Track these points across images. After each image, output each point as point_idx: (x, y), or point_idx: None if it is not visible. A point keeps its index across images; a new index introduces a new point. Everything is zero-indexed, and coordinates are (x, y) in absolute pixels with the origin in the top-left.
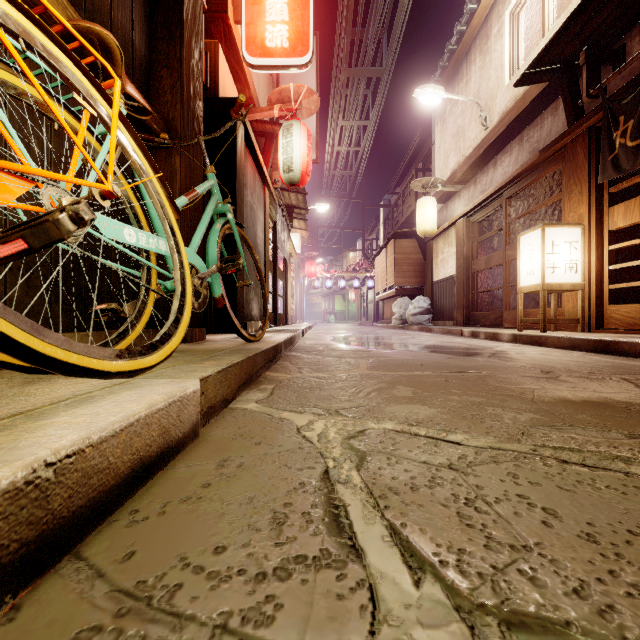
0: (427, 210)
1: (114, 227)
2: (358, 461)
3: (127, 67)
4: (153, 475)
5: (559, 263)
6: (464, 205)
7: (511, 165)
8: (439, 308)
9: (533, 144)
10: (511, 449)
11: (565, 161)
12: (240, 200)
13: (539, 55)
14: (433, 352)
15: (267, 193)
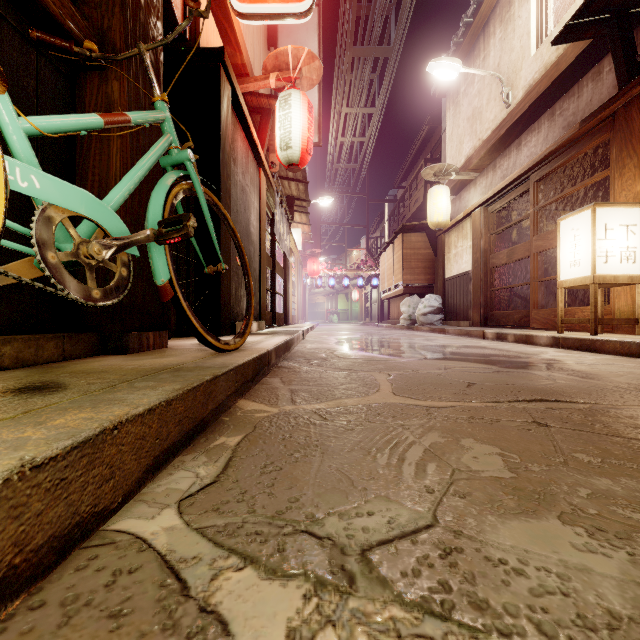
0: (440, 200)
1: None
2: None
3: None
4: None
5: (613, 251)
6: (481, 194)
7: (539, 144)
8: (452, 307)
9: (568, 117)
10: None
11: (615, 130)
12: (226, 175)
13: None
14: (468, 361)
15: (263, 177)
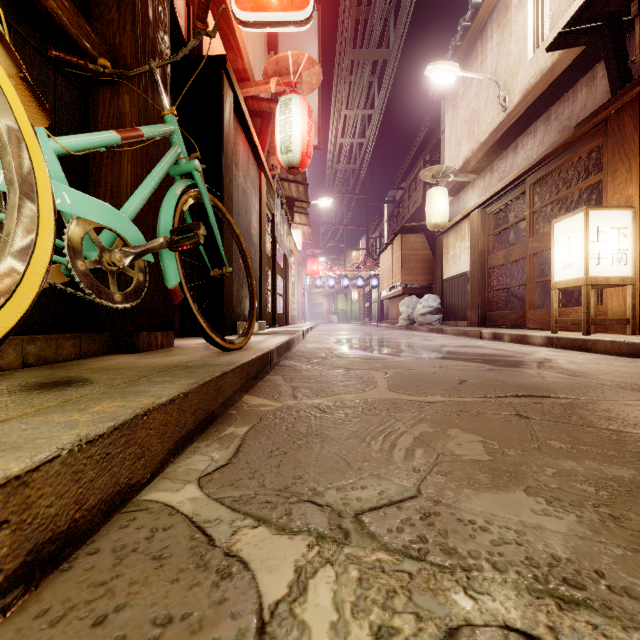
0: (438, 201)
1: None
2: None
3: None
4: None
5: (605, 253)
6: (478, 196)
7: (535, 147)
8: (450, 307)
9: (563, 121)
10: None
11: (608, 135)
12: (228, 179)
13: (580, 8)
14: (463, 360)
15: (264, 179)
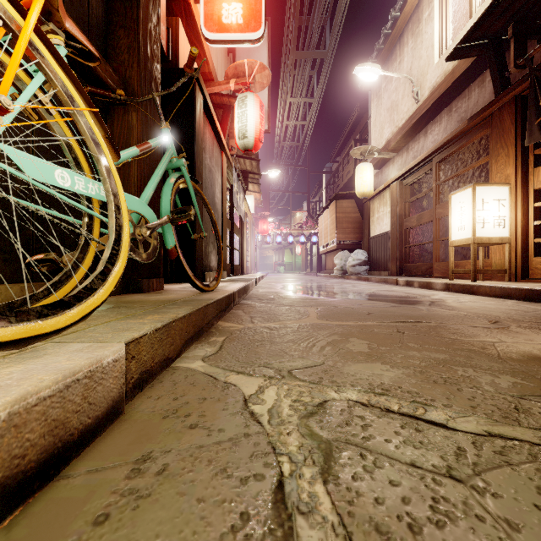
0: (365, 174)
1: (41, 167)
2: (322, 461)
3: (82, 23)
4: (30, 496)
5: (488, 219)
6: (397, 170)
7: (440, 133)
8: (375, 260)
9: (461, 114)
10: (517, 437)
11: (492, 127)
12: (199, 162)
13: (470, 30)
14: (376, 300)
15: (224, 158)
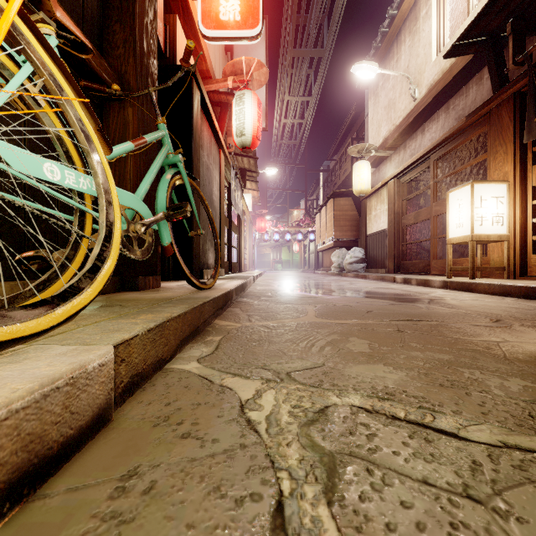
0: (362, 172)
1: (29, 160)
2: (326, 478)
3: (77, 16)
4: None
5: (487, 216)
6: (395, 168)
7: (438, 131)
8: (372, 258)
9: (459, 111)
10: (535, 449)
11: (490, 124)
12: (196, 159)
13: (468, 27)
14: (374, 298)
15: (222, 156)
